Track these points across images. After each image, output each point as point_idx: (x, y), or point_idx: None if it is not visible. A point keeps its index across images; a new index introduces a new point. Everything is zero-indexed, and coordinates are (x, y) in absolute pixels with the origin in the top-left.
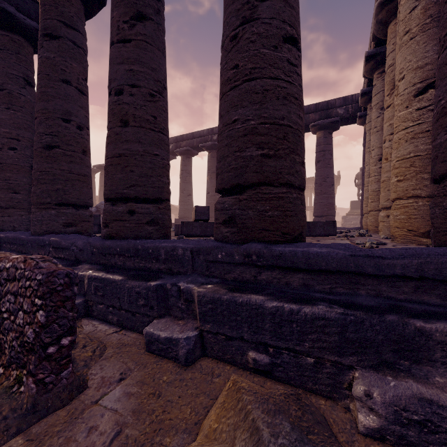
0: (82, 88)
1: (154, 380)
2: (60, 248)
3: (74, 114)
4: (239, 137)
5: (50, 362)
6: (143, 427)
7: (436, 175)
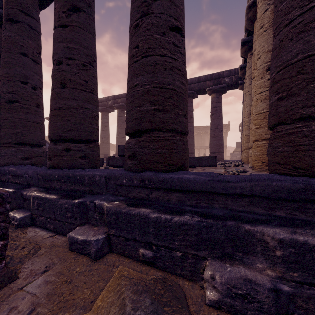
0: (37, 59)
1: (69, 271)
2: (16, 176)
3: (30, 78)
4: (138, 97)
5: None
6: (51, 306)
7: (269, 125)
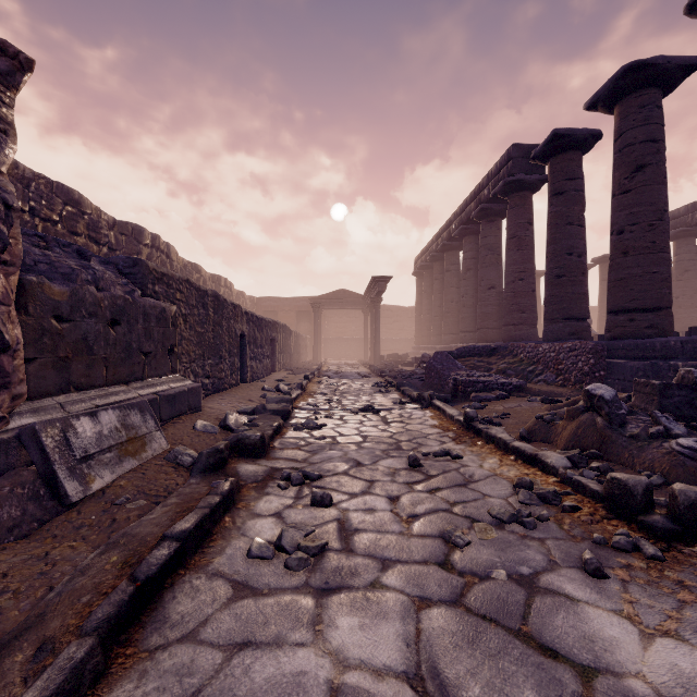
0: (581, 223)
1: None
2: None
3: (575, 247)
4: None
5: (596, 379)
6: None
7: None
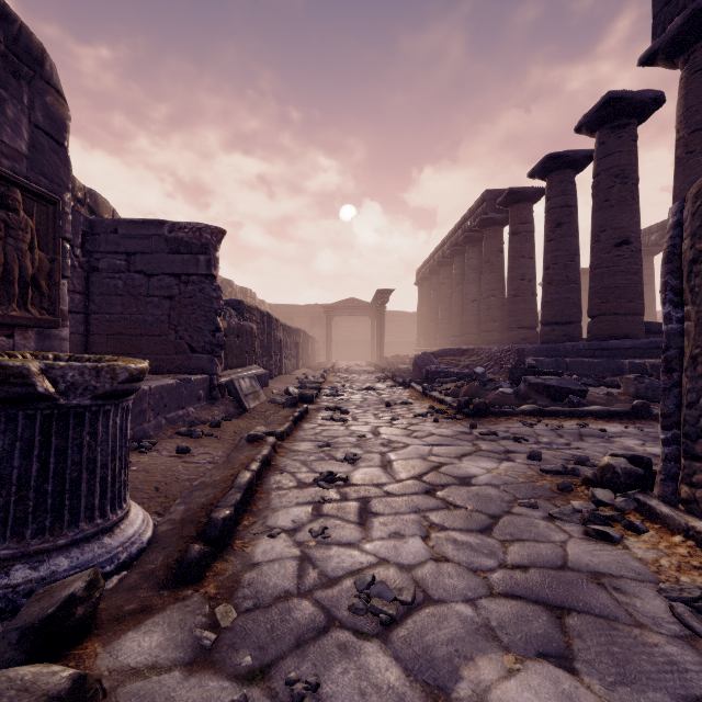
0: (531, 256)
1: None
2: None
3: (526, 275)
4: (591, 295)
5: None
6: None
7: None
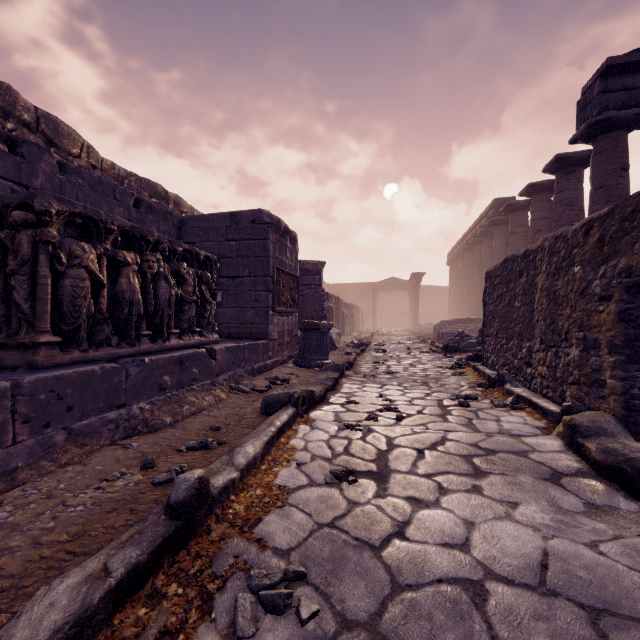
0: None
1: None
2: None
3: None
4: None
5: None
6: None
7: None
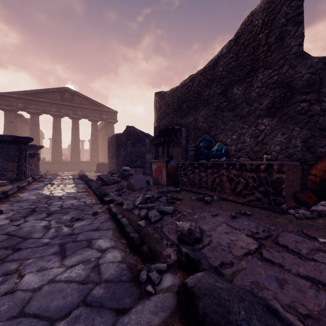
0: None
1: None
2: None
3: None
4: None
5: None
6: None
7: None
